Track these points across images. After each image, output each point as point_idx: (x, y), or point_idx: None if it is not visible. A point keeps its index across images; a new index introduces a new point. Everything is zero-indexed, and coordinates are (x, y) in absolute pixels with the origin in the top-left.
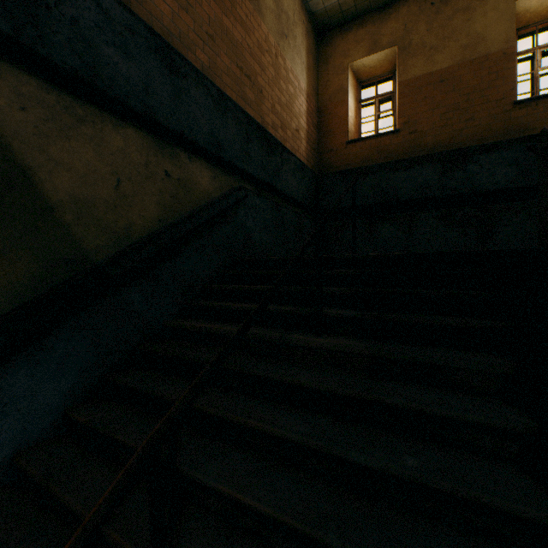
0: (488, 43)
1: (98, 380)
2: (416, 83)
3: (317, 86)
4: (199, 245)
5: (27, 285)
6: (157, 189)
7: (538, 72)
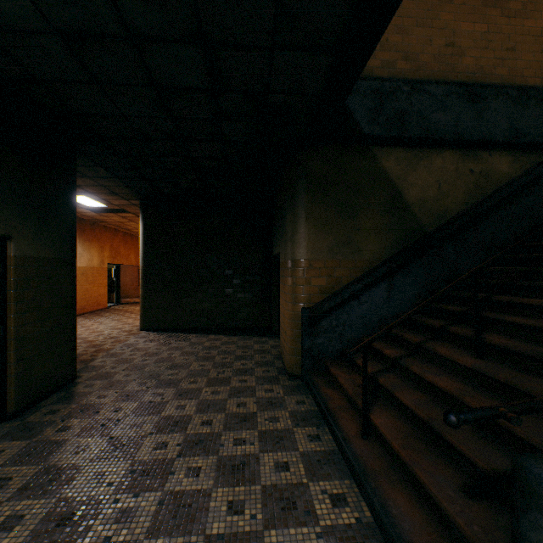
0: None
1: (429, 293)
2: None
3: None
4: (497, 216)
5: (399, 243)
6: (462, 184)
7: None
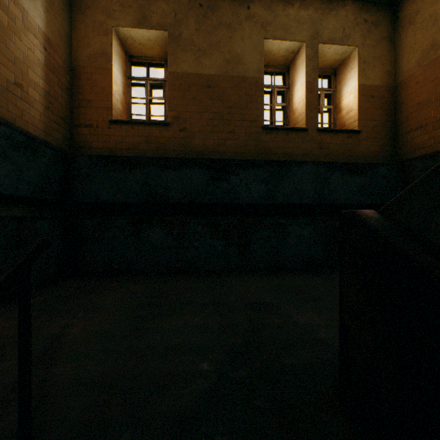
0: (245, 66)
1: None
2: (186, 79)
3: (69, 37)
4: None
5: None
6: None
7: (275, 106)
